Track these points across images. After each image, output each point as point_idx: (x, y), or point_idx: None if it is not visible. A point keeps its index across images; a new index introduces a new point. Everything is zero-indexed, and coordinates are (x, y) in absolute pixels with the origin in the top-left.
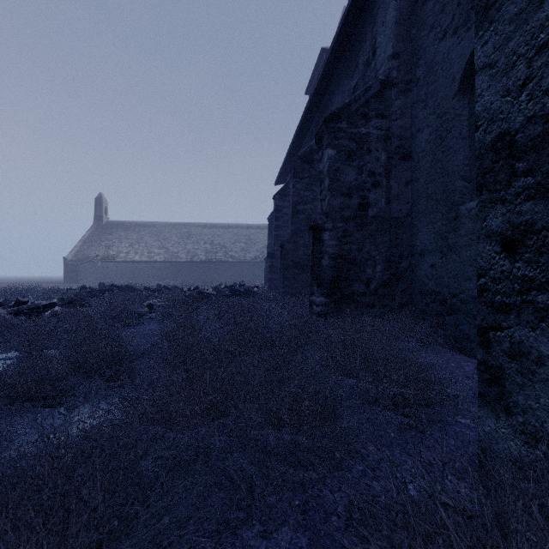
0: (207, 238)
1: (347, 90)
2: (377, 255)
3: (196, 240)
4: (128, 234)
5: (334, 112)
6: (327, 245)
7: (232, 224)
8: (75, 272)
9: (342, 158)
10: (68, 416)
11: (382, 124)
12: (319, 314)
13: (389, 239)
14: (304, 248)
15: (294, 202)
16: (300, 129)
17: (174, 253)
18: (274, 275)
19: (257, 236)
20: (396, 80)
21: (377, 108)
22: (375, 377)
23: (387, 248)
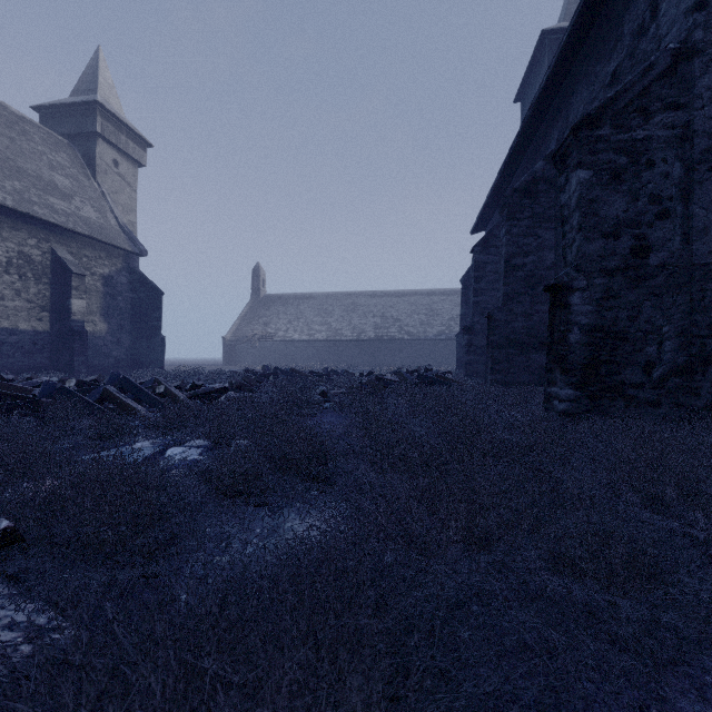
0: (376, 309)
1: (600, 80)
2: (666, 325)
3: (362, 313)
4: (286, 309)
5: (590, 115)
6: (577, 313)
7: (408, 290)
8: (234, 353)
9: (603, 181)
10: (276, 520)
11: (674, 119)
12: (564, 413)
13: (689, 300)
14: (523, 318)
15: (508, 255)
16: (514, 151)
17: (337, 330)
18: (472, 357)
19: (442, 305)
20: (702, 43)
21: (666, 95)
22: (711, 521)
23: (684, 313)
